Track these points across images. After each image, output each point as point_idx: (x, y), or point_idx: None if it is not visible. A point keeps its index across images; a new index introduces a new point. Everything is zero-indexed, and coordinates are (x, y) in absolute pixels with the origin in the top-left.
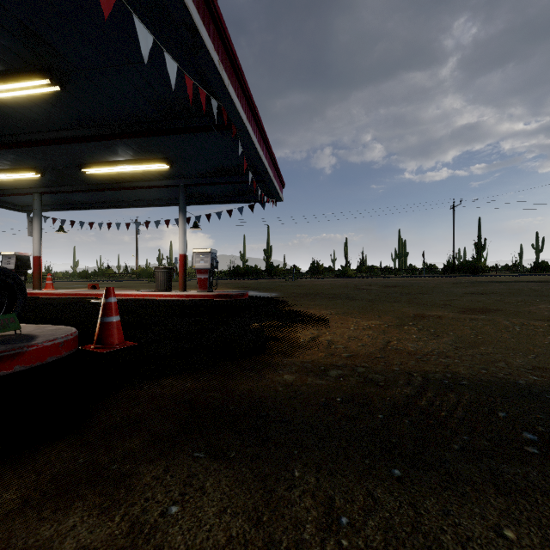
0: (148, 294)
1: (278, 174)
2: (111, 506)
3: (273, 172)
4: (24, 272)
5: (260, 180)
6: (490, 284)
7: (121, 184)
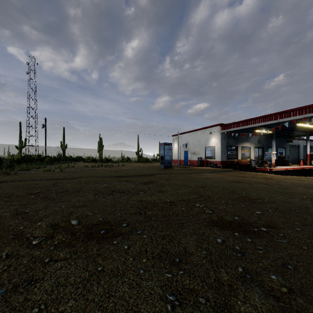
0: None
1: None
2: (234, 170)
3: None
4: None
5: None
6: None
7: None
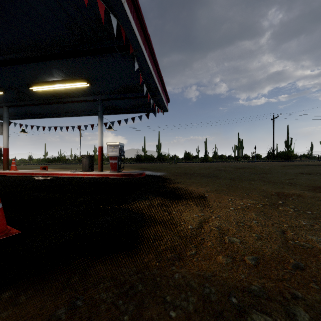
0: (76, 173)
1: (165, 92)
2: None
3: (162, 90)
4: None
5: (153, 95)
6: (308, 166)
7: (60, 99)
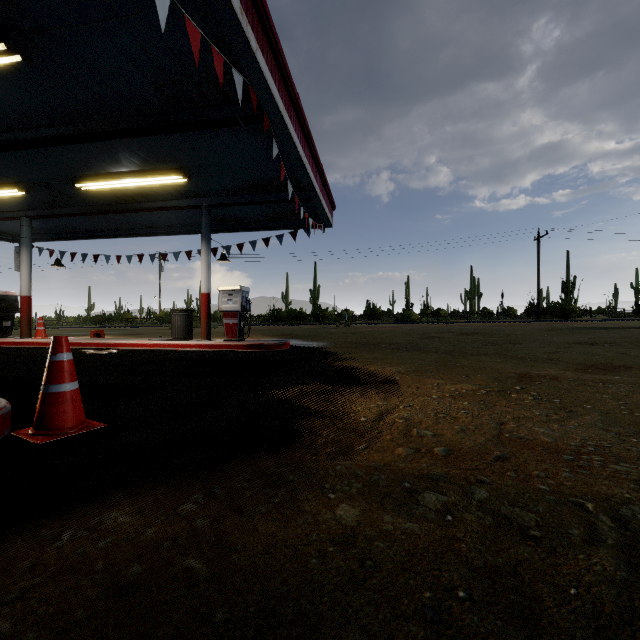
0: (161, 343)
1: (327, 191)
2: None
3: (321, 188)
4: (10, 316)
5: (304, 198)
6: (595, 330)
7: (129, 205)
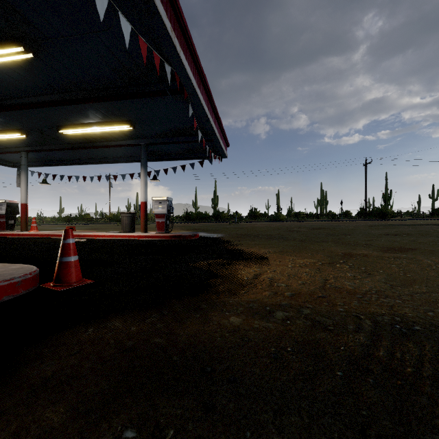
0: (115, 235)
1: (224, 134)
2: None
3: (219, 133)
4: (13, 217)
5: (208, 139)
6: (400, 226)
7: (93, 143)
